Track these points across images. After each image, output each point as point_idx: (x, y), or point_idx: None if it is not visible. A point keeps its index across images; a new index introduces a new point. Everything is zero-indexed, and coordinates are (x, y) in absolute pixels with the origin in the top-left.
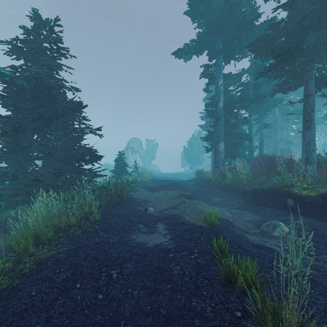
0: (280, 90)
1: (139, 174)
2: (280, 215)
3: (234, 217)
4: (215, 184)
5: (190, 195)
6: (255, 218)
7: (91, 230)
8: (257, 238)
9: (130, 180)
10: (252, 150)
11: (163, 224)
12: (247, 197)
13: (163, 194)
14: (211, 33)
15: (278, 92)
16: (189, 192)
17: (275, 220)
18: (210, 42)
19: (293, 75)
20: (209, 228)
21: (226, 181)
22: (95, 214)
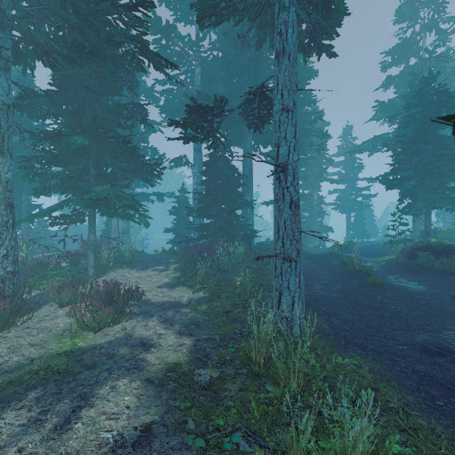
0: None
1: None
2: None
3: None
4: None
5: None
6: None
7: None
8: None
9: None
10: None
11: None
12: None
13: None
14: None
15: None
16: None
17: None
18: None
19: None
20: None
21: None
22: None
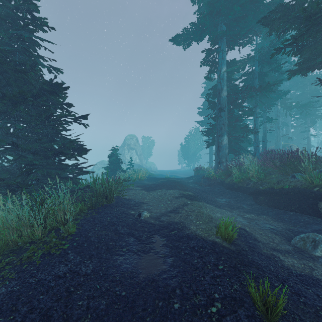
0: (300, 70)
1: (134, 172)
2: (311, 223)
3: (250, 225)
4: (218, 182)
5: (192, 195)
6: (278, 226)
7: (57, 251)
8: (296, 261)
9: (124, 177)
10: (257, 145)
11: (161, 237)
12: (259, 198)
13: (161, 194)
14: (213, 15)
15: (298, 72)
16: (190, 191)
17: (307, 230)
18: (212, 25)
19: (320, 49)
20: (225, 245)
21: (231, 179)
22: (69, 225)
